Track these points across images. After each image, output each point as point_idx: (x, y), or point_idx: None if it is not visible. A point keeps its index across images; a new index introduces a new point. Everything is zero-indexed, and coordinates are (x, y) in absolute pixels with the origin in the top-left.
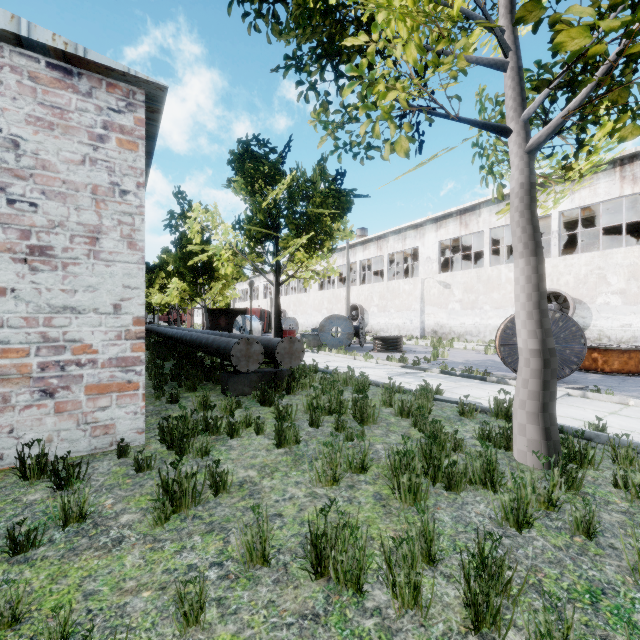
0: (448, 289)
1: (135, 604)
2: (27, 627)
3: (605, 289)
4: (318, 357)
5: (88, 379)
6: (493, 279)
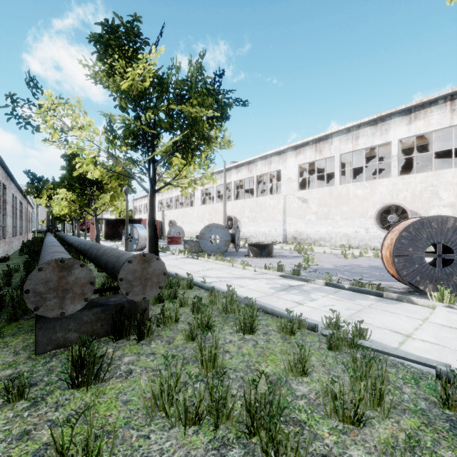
0: (305, 203)
1: None
2: None
3: (437, 203)
4: (197, 264)
5: None
6: (343, 195)
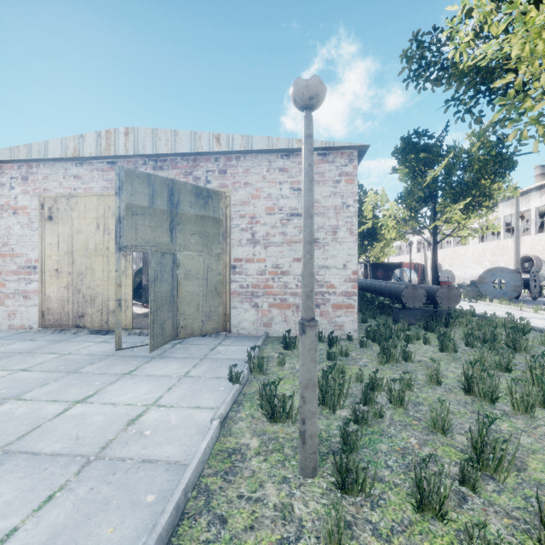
0: None
1: (381, 381)
2: (346, 376)
3: None
4: (476, 306)
5: (332, 301)
6: None
